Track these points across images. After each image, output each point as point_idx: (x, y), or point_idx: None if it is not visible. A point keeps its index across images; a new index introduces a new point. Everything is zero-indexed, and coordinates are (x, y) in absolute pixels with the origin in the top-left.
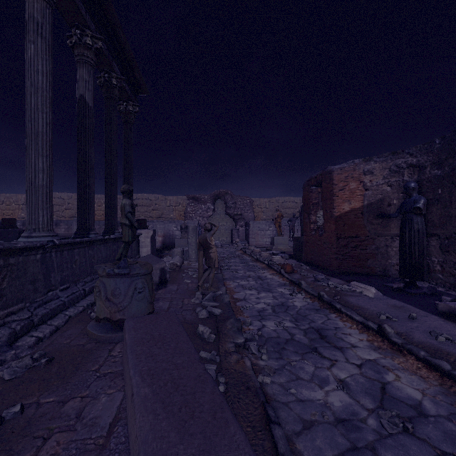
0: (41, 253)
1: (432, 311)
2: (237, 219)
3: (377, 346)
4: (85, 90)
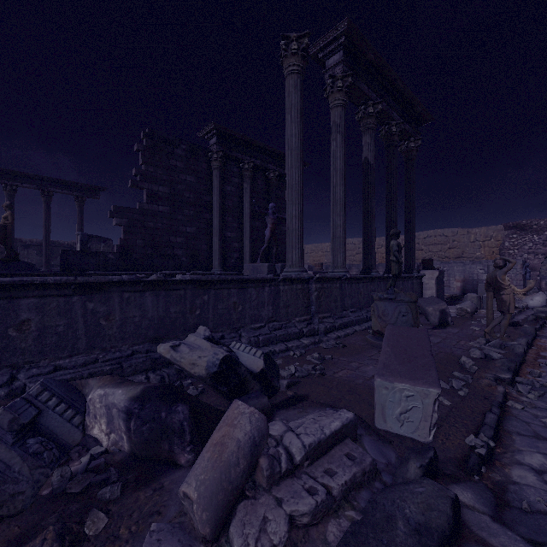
0: (339, 283)
1: None
2: None
3: None
4: (368, 152)
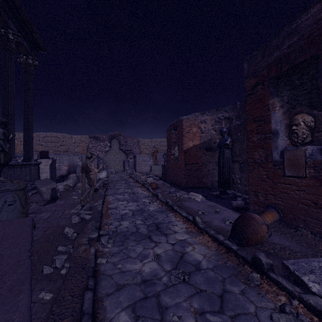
0: None
1: (229, 207)
2: (128, 153)
3: (190, 231)
4: None
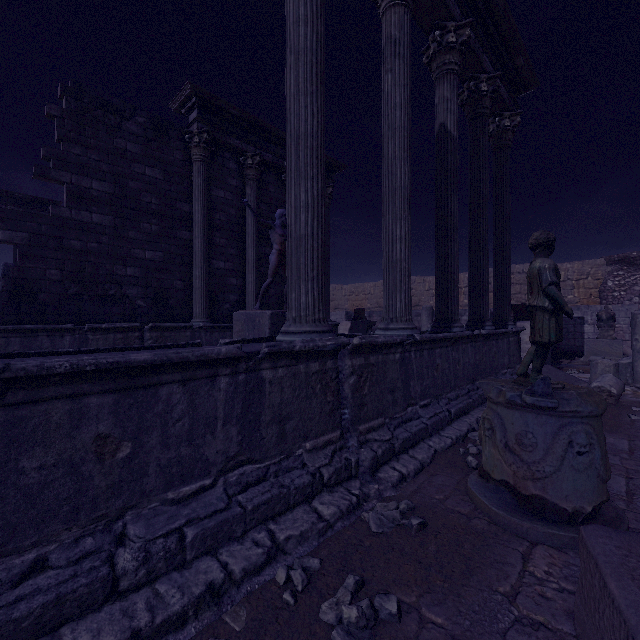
0: (400, 351)
1: None
2: None
3: None
4: (446, 114)
